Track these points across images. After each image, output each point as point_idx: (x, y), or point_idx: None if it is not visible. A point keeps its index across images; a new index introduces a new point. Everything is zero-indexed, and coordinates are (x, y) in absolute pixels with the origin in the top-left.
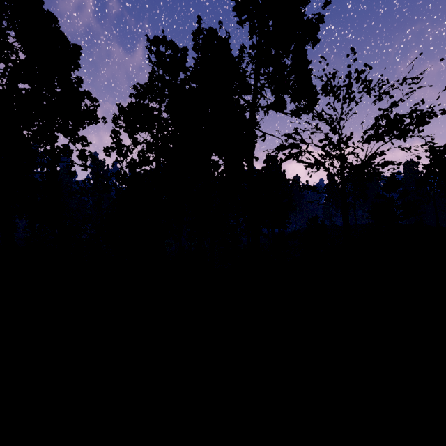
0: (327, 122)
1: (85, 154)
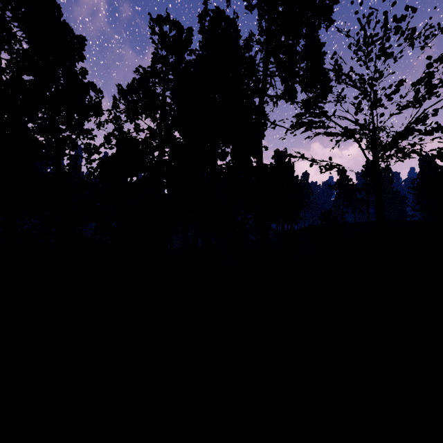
0: (356, 86)
1: (90, 147)
